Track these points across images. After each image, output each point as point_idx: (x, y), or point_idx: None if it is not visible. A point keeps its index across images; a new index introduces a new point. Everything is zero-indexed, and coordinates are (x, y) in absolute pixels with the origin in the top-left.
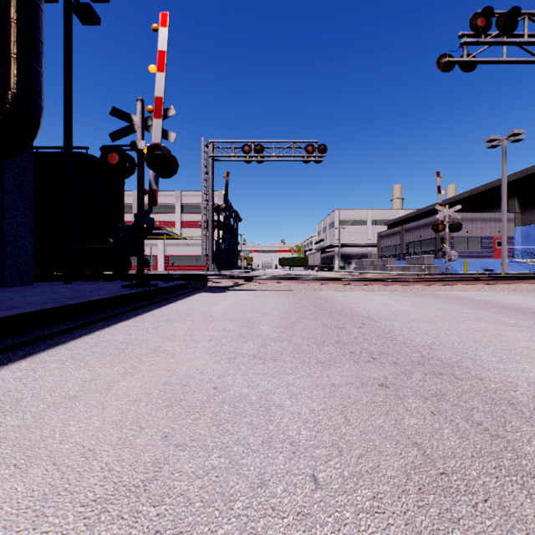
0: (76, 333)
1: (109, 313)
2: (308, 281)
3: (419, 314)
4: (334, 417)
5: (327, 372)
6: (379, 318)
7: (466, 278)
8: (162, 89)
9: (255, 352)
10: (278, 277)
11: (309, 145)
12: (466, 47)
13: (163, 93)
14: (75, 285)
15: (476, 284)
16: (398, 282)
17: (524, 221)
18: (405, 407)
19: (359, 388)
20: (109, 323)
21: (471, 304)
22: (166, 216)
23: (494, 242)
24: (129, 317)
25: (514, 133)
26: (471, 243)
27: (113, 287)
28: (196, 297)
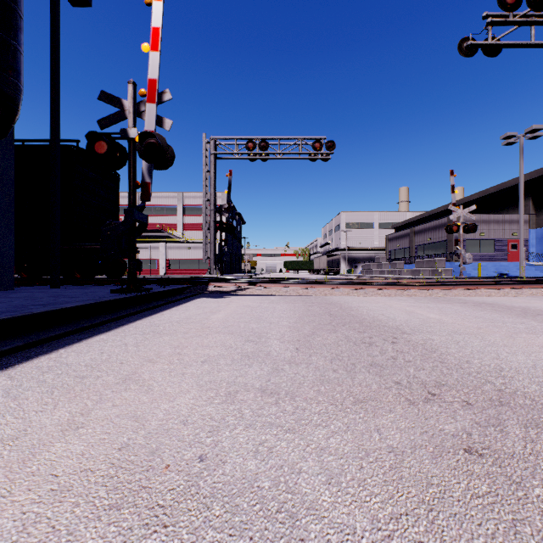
0: (34, 350)
1: (86, 323)
2: (318, 285)
3: (456, 324)
4: (422, 542)
5: (374, 421)
6: (410, 329)
7: (486, 282)
8: (156, 71)
9: (263, 382)
10: (285, 280)
11: (317, 142)
12: (490, 28)
13: (157, 74)
14: (61, 289)
15: (501, 288)
16: (415, 287)
17: (539, 223)
18: (538, 510)
19: (435, 458)
20: (82, 336)
21: (508, 312)
22: (168, 219)
23: (507, 245)
24: (110, 328)
25: (532, 129)
26: (484, 246)
27: (101, 291)
28: (195, 303)
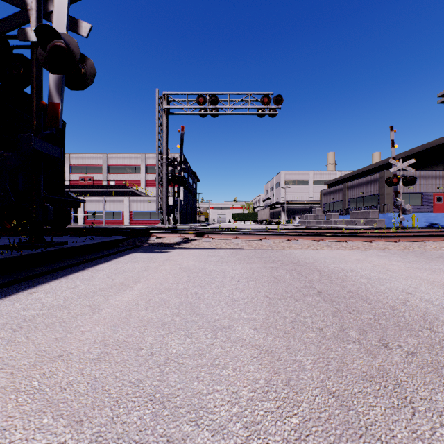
0: None
1: None
2: (272, 236)
3: None
4: None
5: None
6: None
7: None
8: None
9: None
10: (235, 231)
11: (265, 97)
12: None
13: None
14: None
15: None
16: (382, 238)
17: None
18: None
19: None
20: None
21: None
22: (132, 176)
23: (433, 198)
24: None
25: None
26: (412, 199)
27: None
28: (119, 261)
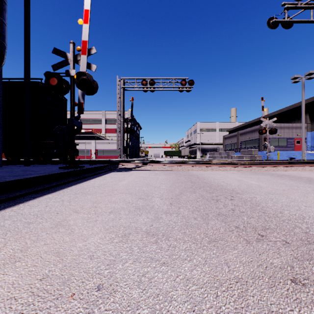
0: (3, 205)
1: (41, 187)
2: (184, 164)
3: (269, 188)
4: None
5: (223, 256)
6: (241, 191)
7: (283, 163)
8: (87, 35)
9: (148, 227)
10: (164, 162)
11: (183, 80)
12: (286, 12)
13: (87, 38)
14: (30, 167)
15: (292, 166)
16: (242, 165)
17: (313, 128)
18: None
19: (271, 287)
20: (36, 195)
21: (299, 180)
22: (96, 126)
23: (294, 141)
24: (56, 190)
25: (309, 73)
26: (281, 142)
27: (54, 168)
28: (110, 174)
